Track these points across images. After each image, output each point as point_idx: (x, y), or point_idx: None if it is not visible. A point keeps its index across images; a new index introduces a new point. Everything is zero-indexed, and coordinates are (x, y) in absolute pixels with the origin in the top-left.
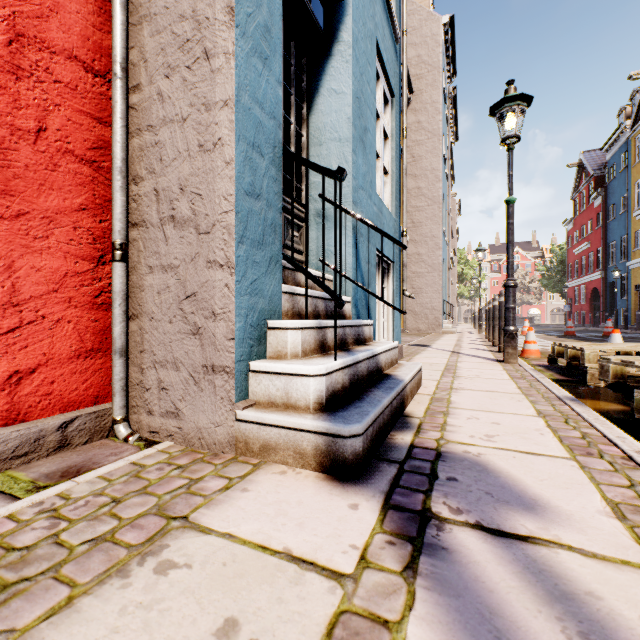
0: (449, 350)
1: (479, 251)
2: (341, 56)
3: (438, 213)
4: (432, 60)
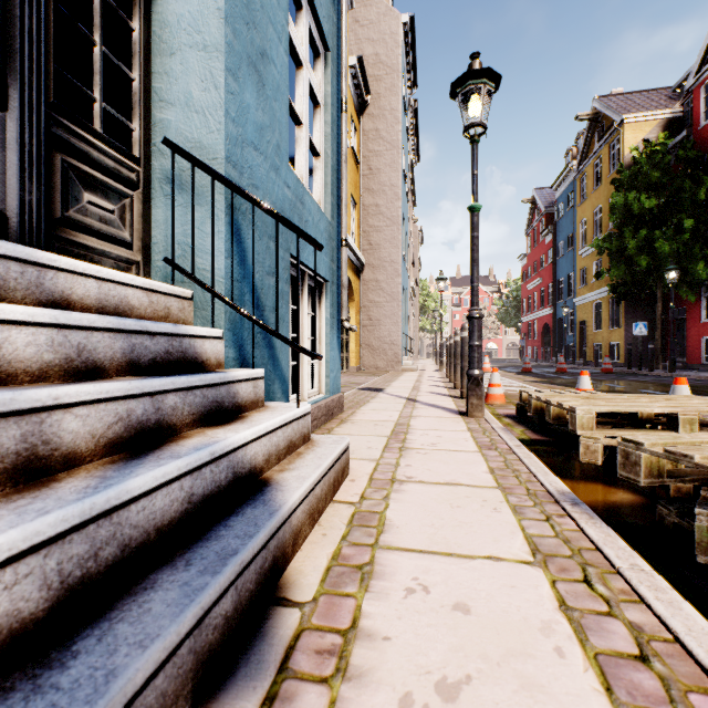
0: (405, 396)
1: (440, 280)
2: None
3: (398, 235)
4: (391, 61)
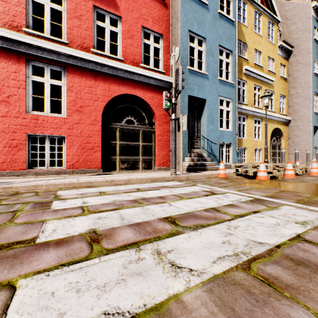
0: None
1: None
2: (205, 110)
3: (309, 104)
4: (305, 28)
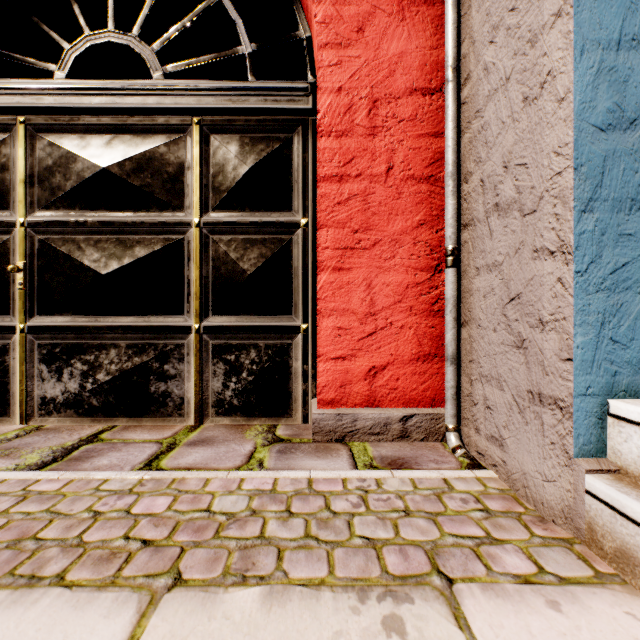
0: None
1: None
2: None
3: None
4: None
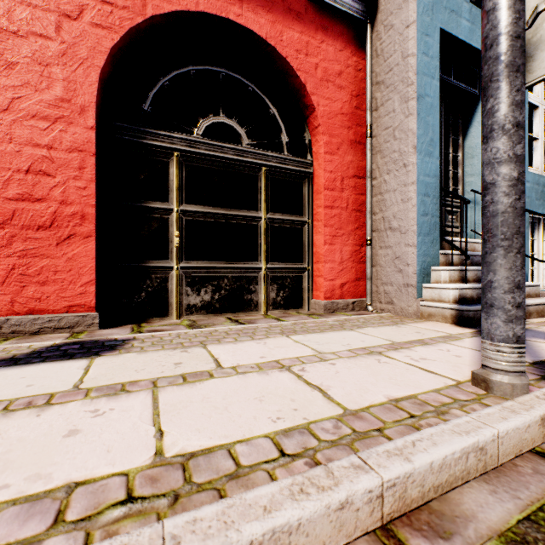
0: None
1: None
2: None
3: None
4: None
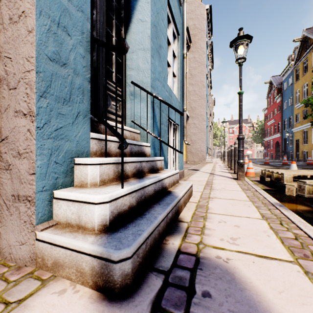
0: (209, 172)
1: (224, 122)
2: None
3: (204, 103)
4: (201, 27)
